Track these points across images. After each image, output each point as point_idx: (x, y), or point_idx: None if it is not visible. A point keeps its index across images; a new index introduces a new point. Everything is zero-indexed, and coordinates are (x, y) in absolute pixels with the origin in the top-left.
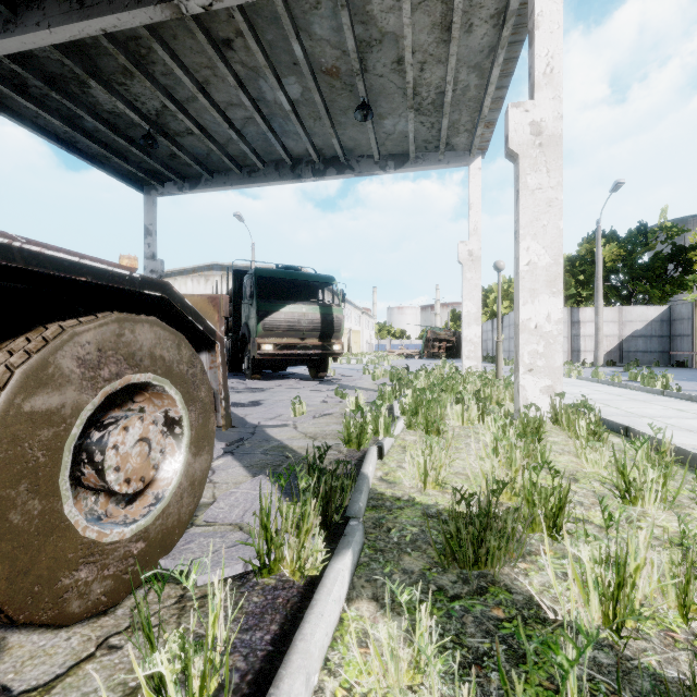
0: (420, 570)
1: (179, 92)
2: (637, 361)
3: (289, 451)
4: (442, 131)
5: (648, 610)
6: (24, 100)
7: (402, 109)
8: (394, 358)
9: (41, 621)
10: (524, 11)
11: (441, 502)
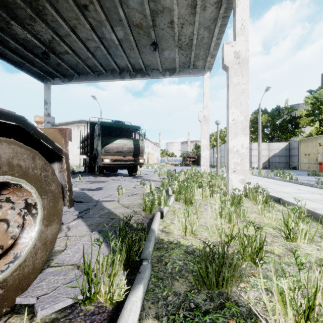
0: (184, 292)
1: (60, 31)
2: (276, 166)
3: (113, 215)
4: (191, 58)
5: (321, 317)
6: None
7: (172, 46)
8: (169, 166)
9: None
10: (230, 1)
11: (194, 244)
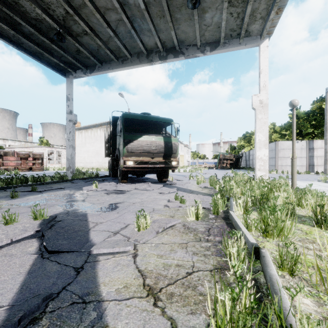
0: None
1: None
2: None
3: None
4: (245, 17)
5: None
6: None
7: (218, 2)
8: (202, 169)
9: None
10: None
11: None
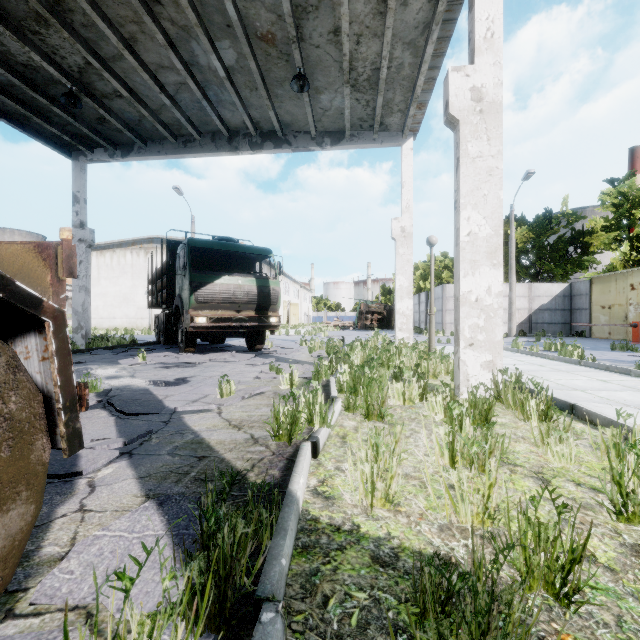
0: None
1: (103, 47)
2: (544, 331)
3: (204, 448)
4: (377, 109)
5: None
6: None
7: (338, 84)
8: (330, 329)
9: None
10: None
11: (395, 532)
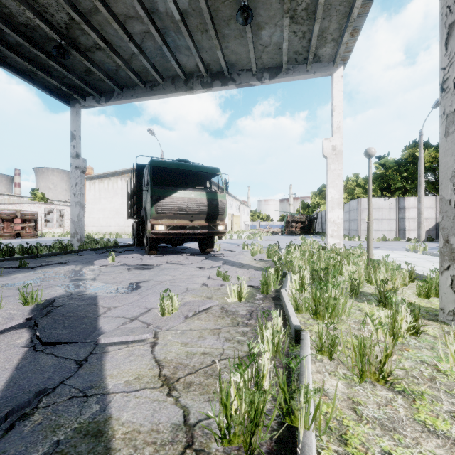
0: None
1: (81, 2)
2: None
3: None
4: (313, 38)
5: None
6: None
7: (278, 17)
8: (264, 235)
9: None
10: None
11: None
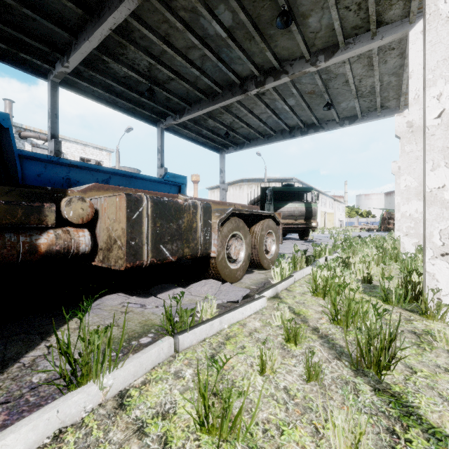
0: None
1: (240, 114)
2: None
3: None
4: (377, 103)
5: (373, 276)
6: (186, 130)
7: (351, 98)
8: (357, 231)
9: (262, 265)
10: None
11: None
